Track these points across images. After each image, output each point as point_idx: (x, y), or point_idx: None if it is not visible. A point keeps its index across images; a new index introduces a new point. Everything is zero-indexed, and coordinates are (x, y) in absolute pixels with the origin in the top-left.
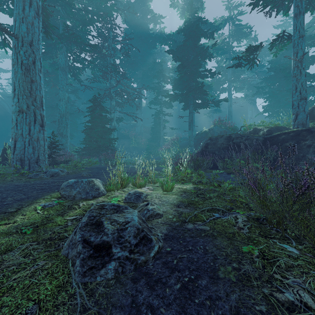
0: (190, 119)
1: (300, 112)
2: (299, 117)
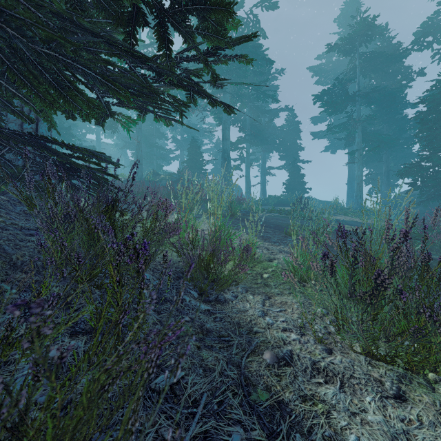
0: None
1: (139, 172)
2: (139, 174)
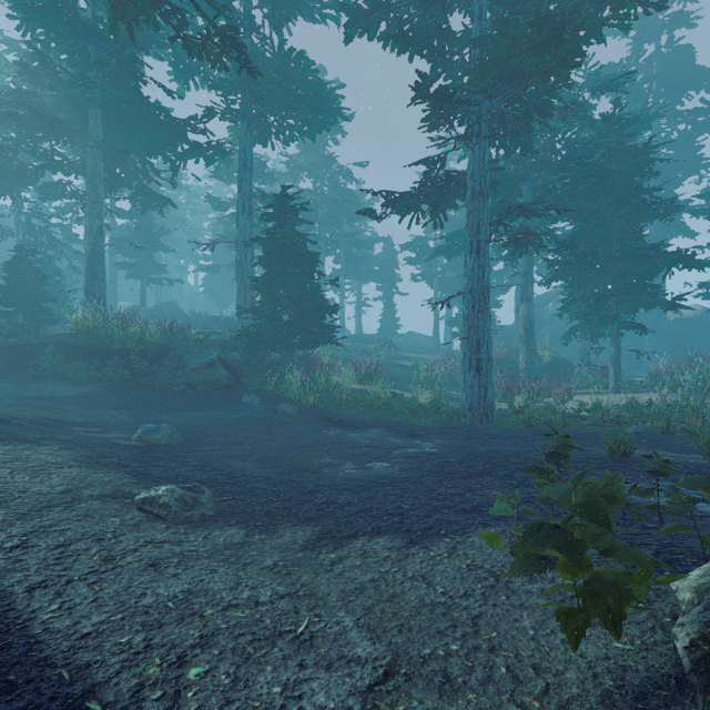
0: (143, 294)
1: None
2: None
